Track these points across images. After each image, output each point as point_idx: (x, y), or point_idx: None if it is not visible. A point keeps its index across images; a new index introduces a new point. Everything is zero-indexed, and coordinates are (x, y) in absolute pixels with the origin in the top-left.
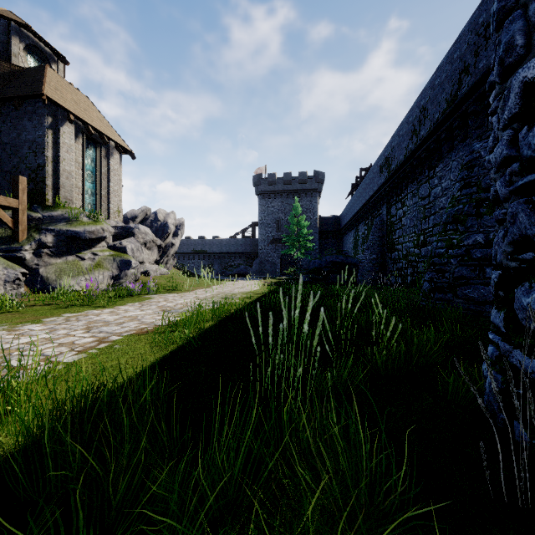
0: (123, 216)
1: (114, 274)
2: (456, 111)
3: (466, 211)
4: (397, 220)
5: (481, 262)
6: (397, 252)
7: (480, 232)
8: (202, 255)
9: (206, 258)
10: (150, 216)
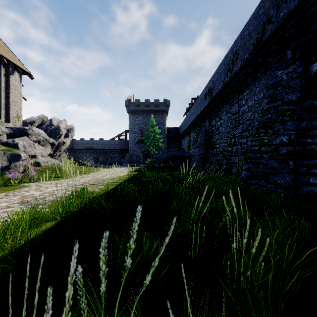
0: (23, 121)
1: (3, 165)
2: (261, 51)
3: (273, 119)
4: (216, 129)
5: (286, 156)
6: (216, 149)
7: (284, 134)
8: (92, 150)
9: (94, 153)
10: (46, 121)
